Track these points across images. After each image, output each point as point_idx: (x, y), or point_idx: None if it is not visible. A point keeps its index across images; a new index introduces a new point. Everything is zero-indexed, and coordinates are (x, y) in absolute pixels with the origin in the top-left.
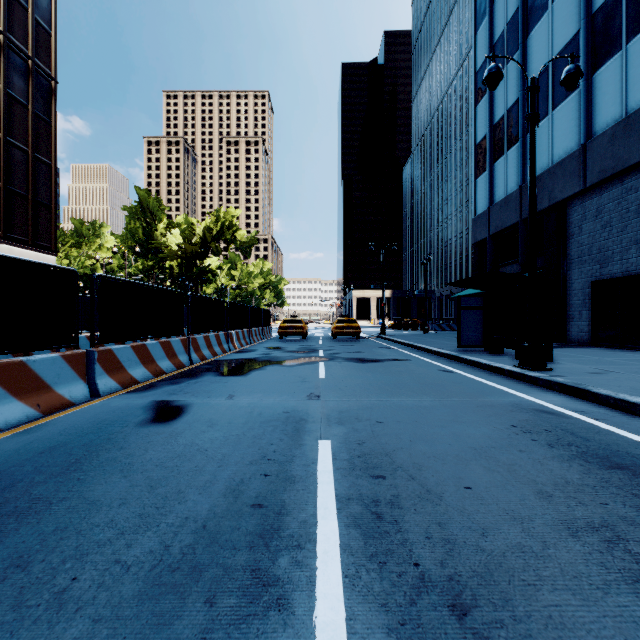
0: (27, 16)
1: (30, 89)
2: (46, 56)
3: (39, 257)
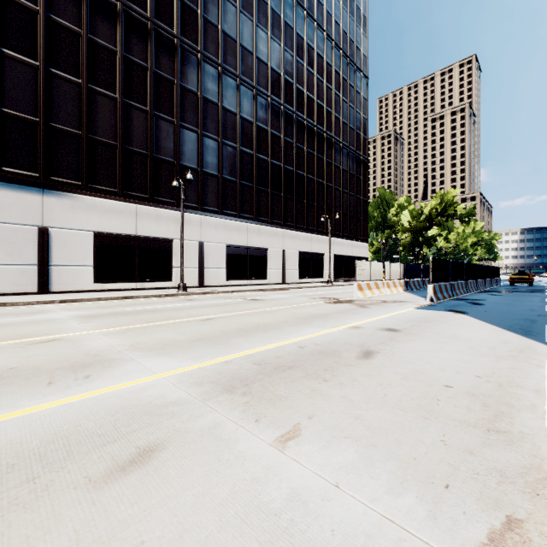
0: (360, 137)
1: (361, 170)
2: (365, 150)
3: (363, 245)
